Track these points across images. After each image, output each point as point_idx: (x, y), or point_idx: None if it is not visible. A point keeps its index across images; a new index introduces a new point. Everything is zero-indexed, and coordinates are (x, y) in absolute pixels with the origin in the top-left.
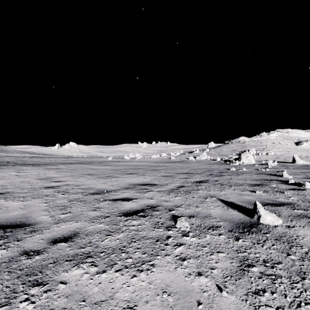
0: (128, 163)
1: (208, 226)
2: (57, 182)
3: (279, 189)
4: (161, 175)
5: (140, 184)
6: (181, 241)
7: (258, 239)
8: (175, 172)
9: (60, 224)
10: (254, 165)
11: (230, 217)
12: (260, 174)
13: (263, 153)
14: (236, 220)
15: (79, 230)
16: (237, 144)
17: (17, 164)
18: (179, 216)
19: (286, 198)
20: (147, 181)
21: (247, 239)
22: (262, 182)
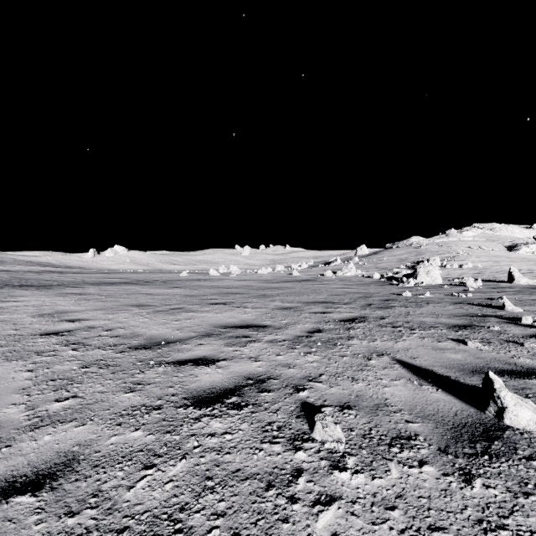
0: (216, 283)
1: (388, 435)
2: (72, 323)
3: (510, 336)
4: (275, 307)
5: (234, 325)
6: (329, 489)
7: (520, 477)
8: (301, 301)
9: (41, 430)
10: (441, 286)
11: (432, 409)
12: (460, 303)
13: (453, 265)
14: (448, 417)
15: (80, 451)
16: (406, 249)
17: (7, 286)
18: (319, 405)
19: (533, 357)
20: (250, 319)
21: (493, 477)
22: (471, 320)
